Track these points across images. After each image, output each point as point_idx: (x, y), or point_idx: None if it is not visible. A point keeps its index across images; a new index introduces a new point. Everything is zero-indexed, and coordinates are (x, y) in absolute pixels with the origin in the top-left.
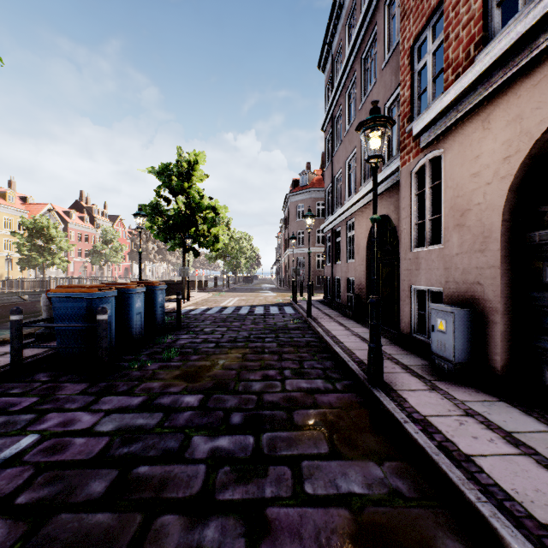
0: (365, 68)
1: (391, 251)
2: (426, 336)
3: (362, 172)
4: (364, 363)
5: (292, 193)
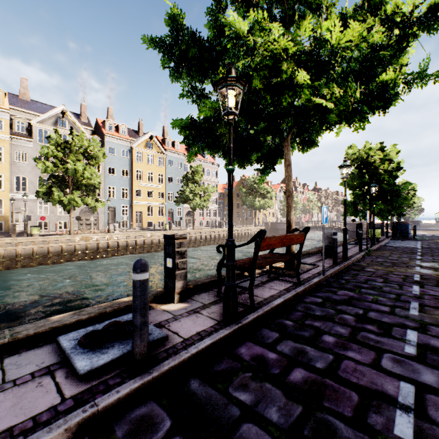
0: None
1: None
2: None
3: None
4: None
5: None
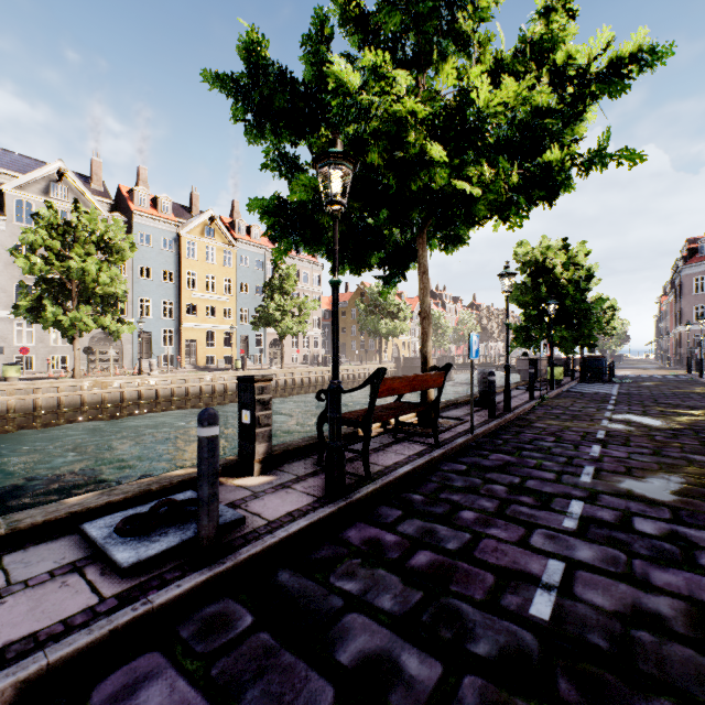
0: None
1: None
2: None
3: None
4: None
5: (686, 266)
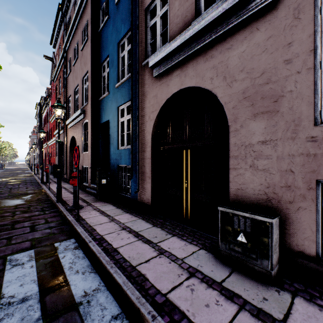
0: None
1: None
2: None
3: None
4: None
5: (32, 135)
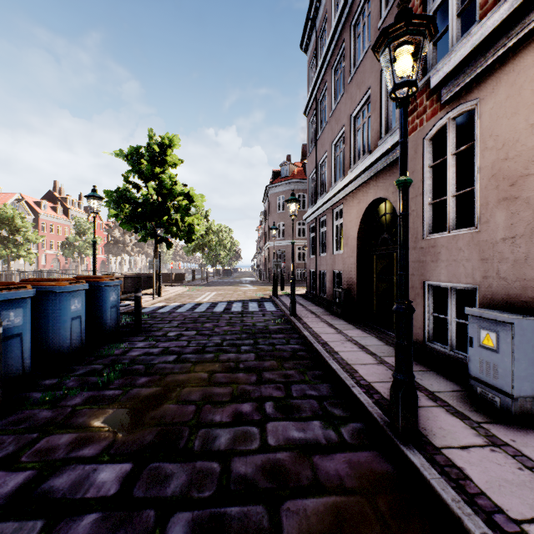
0: (355, 36)
1: (389, 240)
2: (448, 348)
3: (352, 152)
4: (374, 389)
5: (272, 185)
